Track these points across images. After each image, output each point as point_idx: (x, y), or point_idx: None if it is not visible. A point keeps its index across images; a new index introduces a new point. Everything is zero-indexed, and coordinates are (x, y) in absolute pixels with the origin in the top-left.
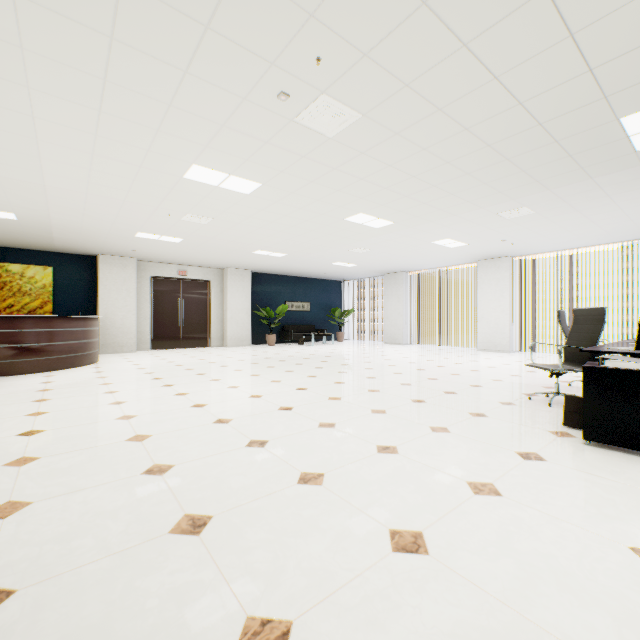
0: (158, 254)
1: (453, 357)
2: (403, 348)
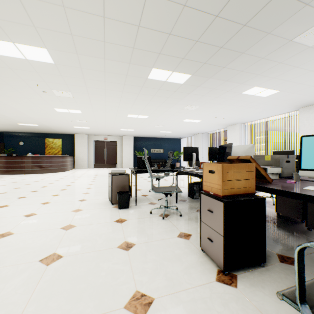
0: (91, 132)
1: None
2: None
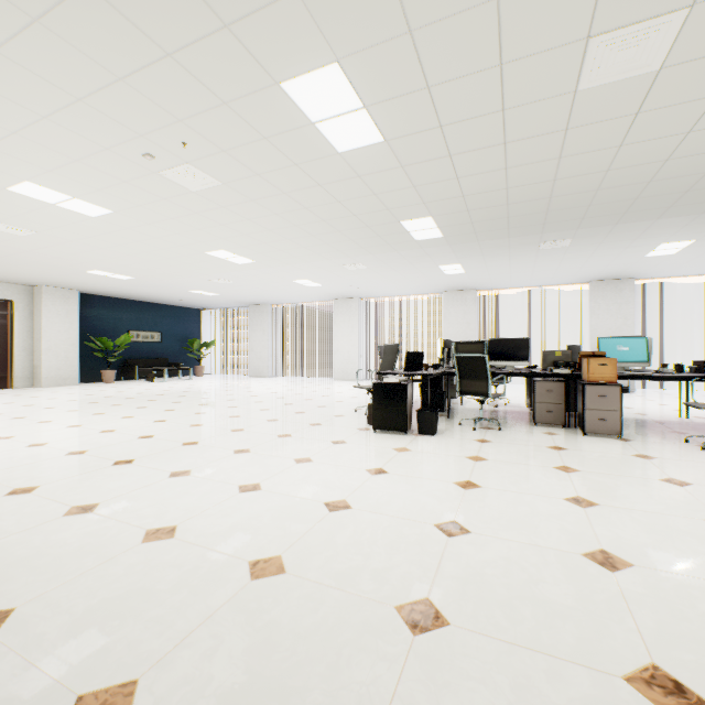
0: None
1: (312, 386)
2: (268, 380)
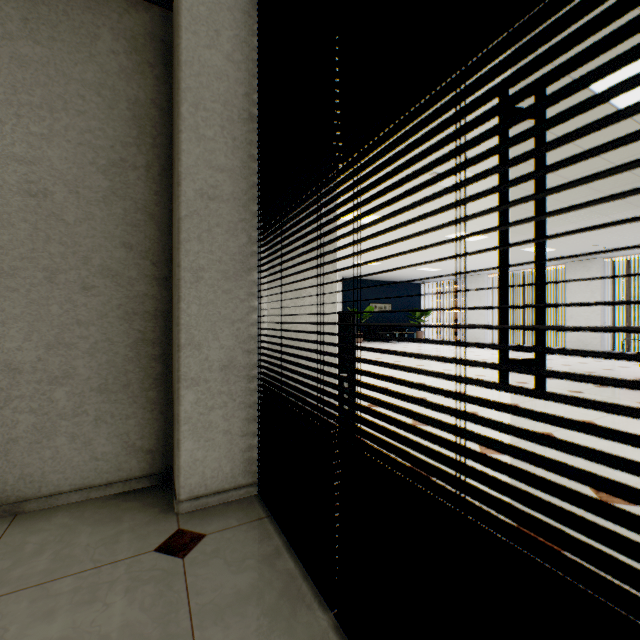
0: None
1: None
2: None
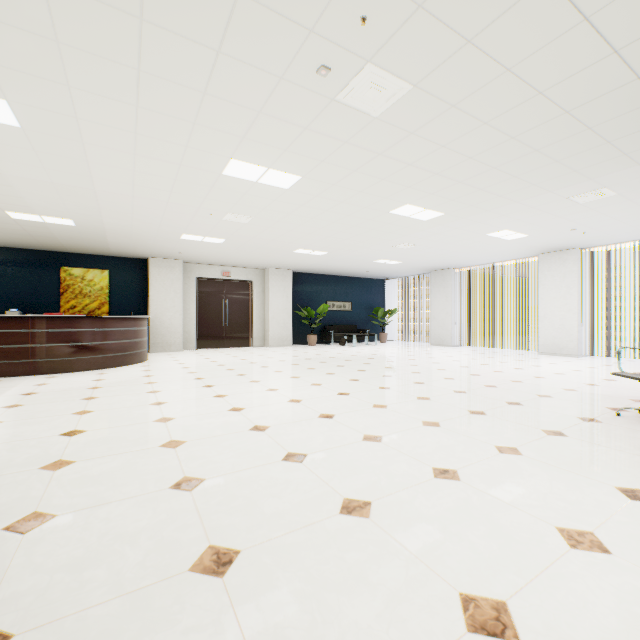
0: (203, 256)
1: (511, 361)
2: (452, 350)
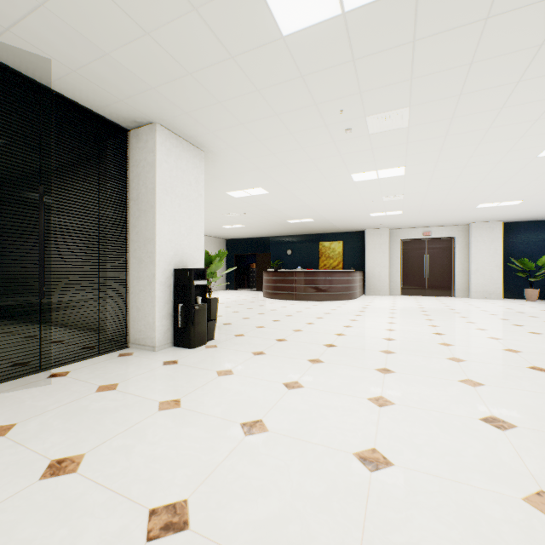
0: (398, 223)
1: None
2: None
